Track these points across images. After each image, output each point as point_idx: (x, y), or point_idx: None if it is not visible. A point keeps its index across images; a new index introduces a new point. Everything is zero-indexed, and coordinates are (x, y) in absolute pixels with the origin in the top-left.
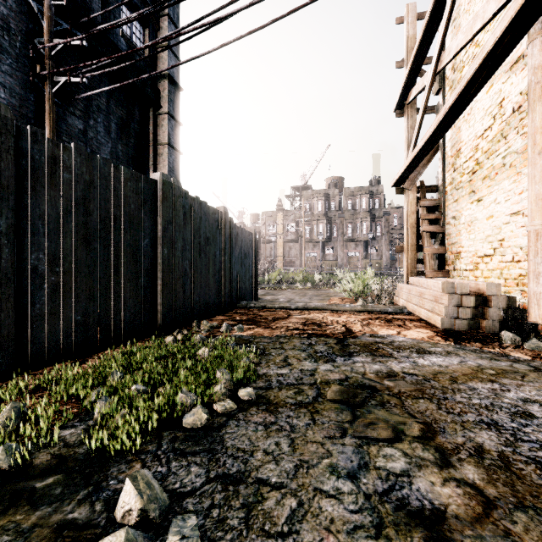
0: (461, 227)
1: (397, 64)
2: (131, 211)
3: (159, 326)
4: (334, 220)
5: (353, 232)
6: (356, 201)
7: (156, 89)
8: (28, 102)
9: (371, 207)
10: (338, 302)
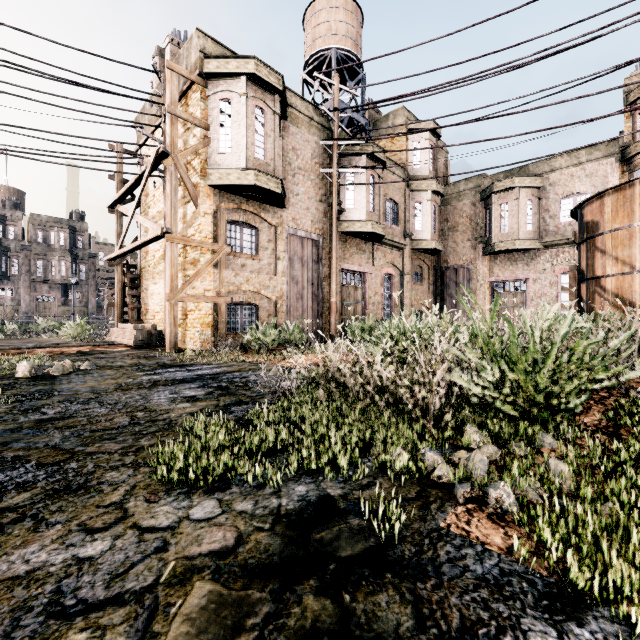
0: (149, 295)
1: (110, 177)
2: None
3: None
4: (15, 252)
5: (46, 271)
6: (50, 234)
7: None
8: None
9: (73, 245)
10: None
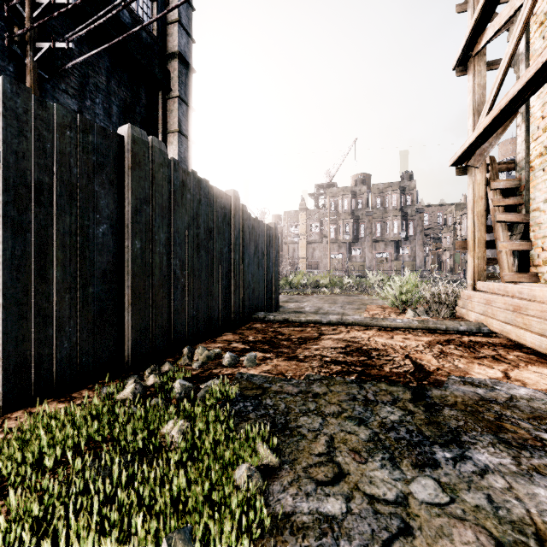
0: None
1: (458, 8)
2: (73, 178)
3: (126, 358)
4: (362, 219)
5: (382, 231)
6: (385, 199)
7: (165, 69)
8: (5, 73)
9: (402, 204)
10: (379, 313)
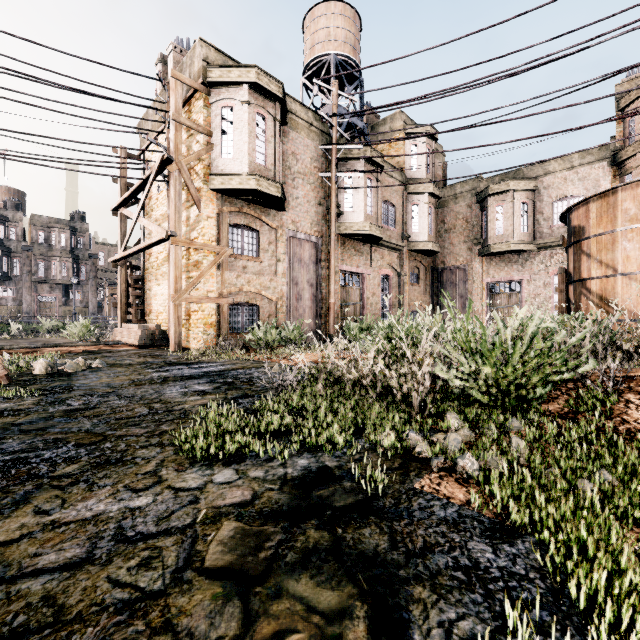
0: (152, 296)
1: (114, 180)
2: None
3: None
4: (17, 253)
5: (47, 272)
6: (51, 235)
7: None
8: None
9: (73, 245)
10: None
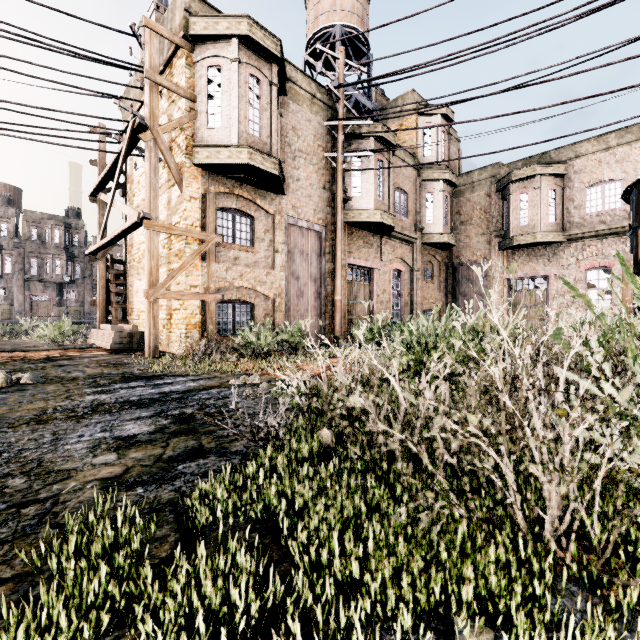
0: (134, 293)
1: (92, 162)
2: None
3: None
4: (8, 250)
5: (41, 270)
6: (45, 232)
7: None
8: None
9: (68, 242)
10: None
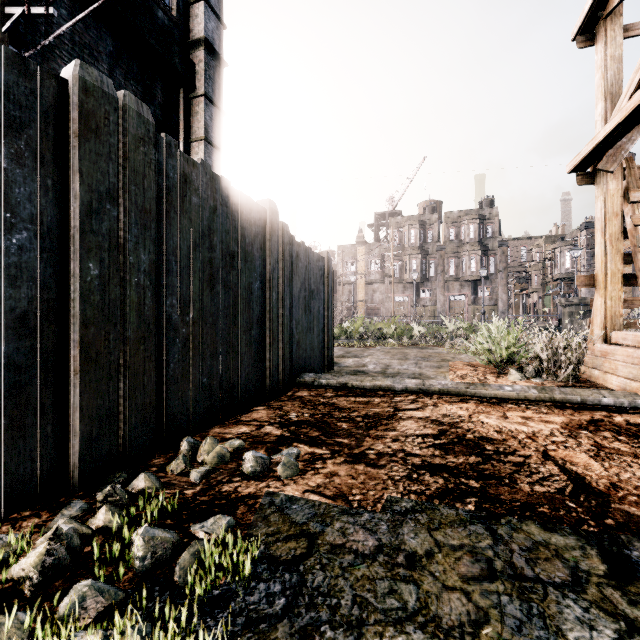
0: None
1: None
2: None
3: (71, 468)
4: (432, 254)
5: (457, 269)
6: (460, 229)
7: (187, 60)
8: None
9: (481, 235)
10: (471, 374)
